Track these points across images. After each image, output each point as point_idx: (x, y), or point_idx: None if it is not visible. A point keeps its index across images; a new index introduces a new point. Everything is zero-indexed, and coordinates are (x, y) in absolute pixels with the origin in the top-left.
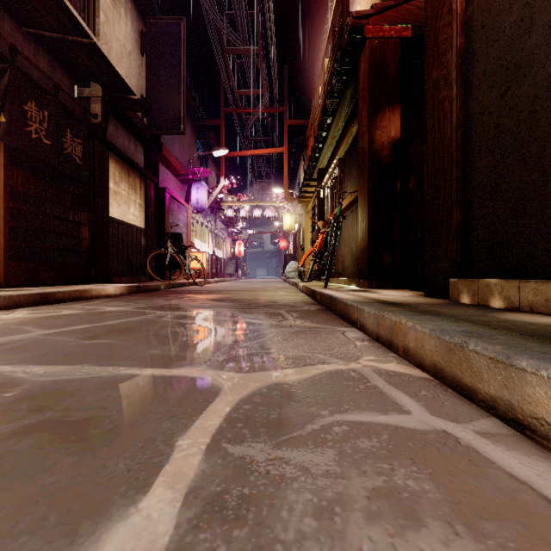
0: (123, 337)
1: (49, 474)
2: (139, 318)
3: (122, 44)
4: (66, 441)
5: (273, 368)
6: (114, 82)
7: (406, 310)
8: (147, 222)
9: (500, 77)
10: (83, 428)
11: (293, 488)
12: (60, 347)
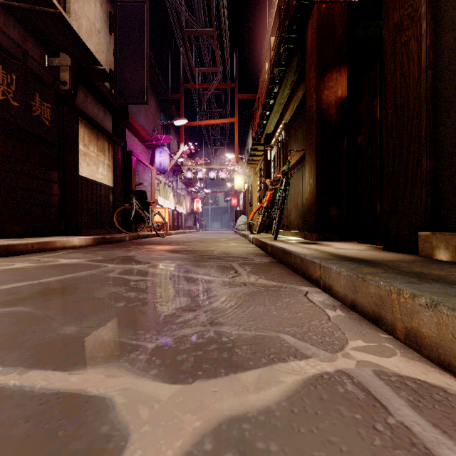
0: (48, 301)
1: None
2: (86, 273)
3: (92, 22)
4: None
5: (224, 368)
6: (82, 52)
7: (391, 272)
8: (115, 181)
9: None
10: None
11: None
12: None
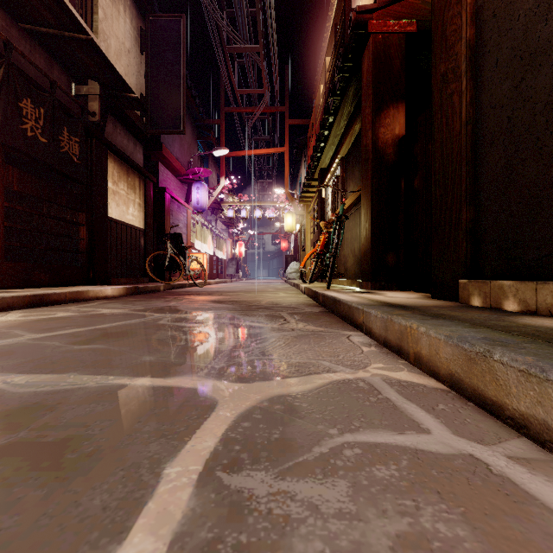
0: (116, 341)
1: (9, 515)
2: (136, 320)
3: (121, 41)
4: (37, 468)
5: (275, 377)
6: (113, 79)
7: (416, 313)
8: (147, 222)
9: (514, 68)
10: (58, 451)
11: (300, 534)
12: (48, 353)
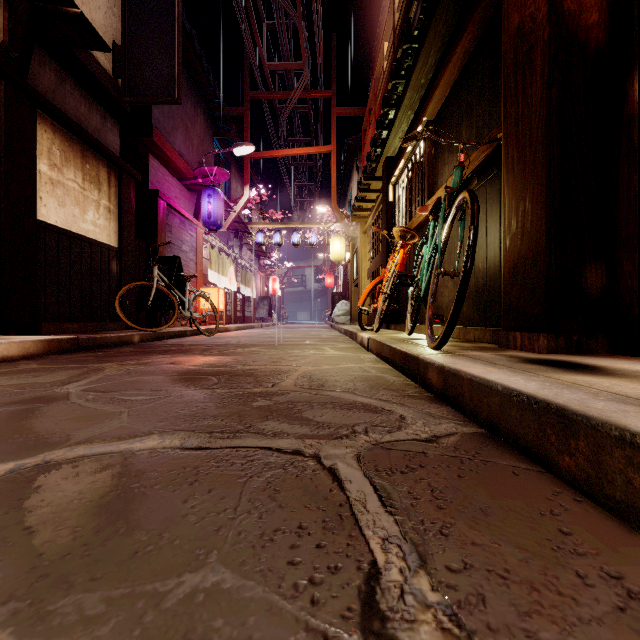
0: None
1: None
2: None
3: None
4: None
5: None
6: None
7: None
8: (122, 238)
9: None
10: None
11: None
12: None
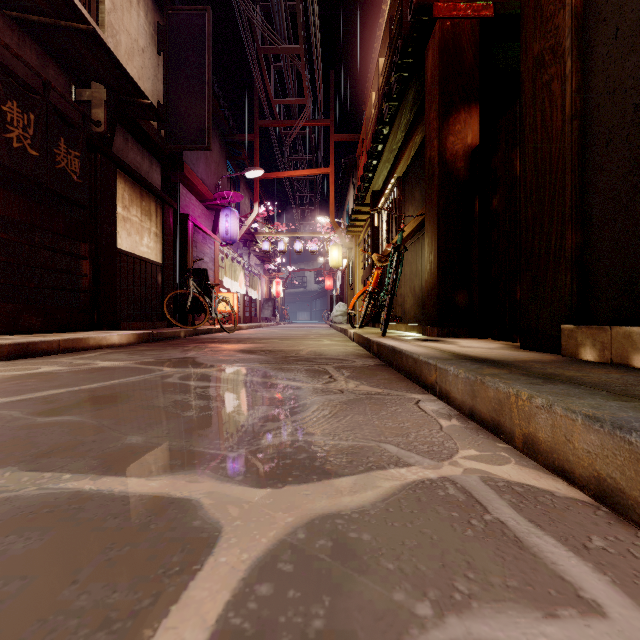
0: (100, 410)
1: None
2: (137, 378)
3: (134, 38)
4: None
5: (317, 475)
6: (122, 81)
7: (516, 373)
8: (165, 256)
9: None
10: None
11: None
12: None
